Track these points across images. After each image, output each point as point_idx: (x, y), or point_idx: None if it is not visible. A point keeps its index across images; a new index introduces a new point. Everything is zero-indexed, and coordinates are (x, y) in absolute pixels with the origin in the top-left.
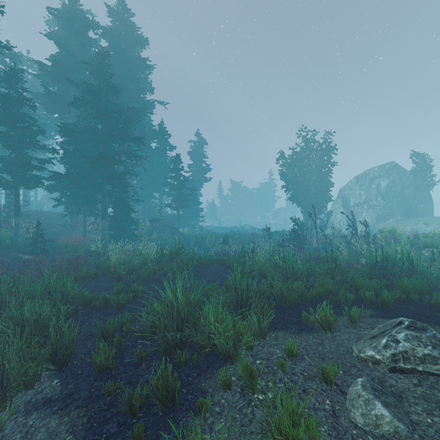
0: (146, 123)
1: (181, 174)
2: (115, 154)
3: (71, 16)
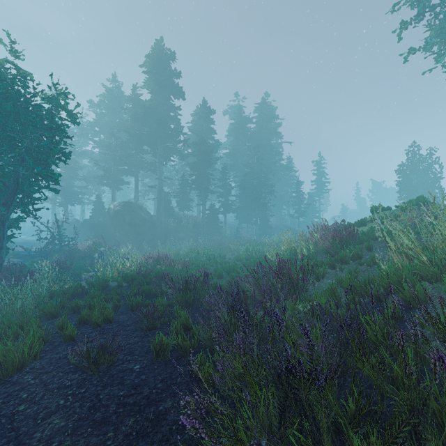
0: (278, 160)
1: (301, 194)
2: (261, 193)
3: (239, 120)
